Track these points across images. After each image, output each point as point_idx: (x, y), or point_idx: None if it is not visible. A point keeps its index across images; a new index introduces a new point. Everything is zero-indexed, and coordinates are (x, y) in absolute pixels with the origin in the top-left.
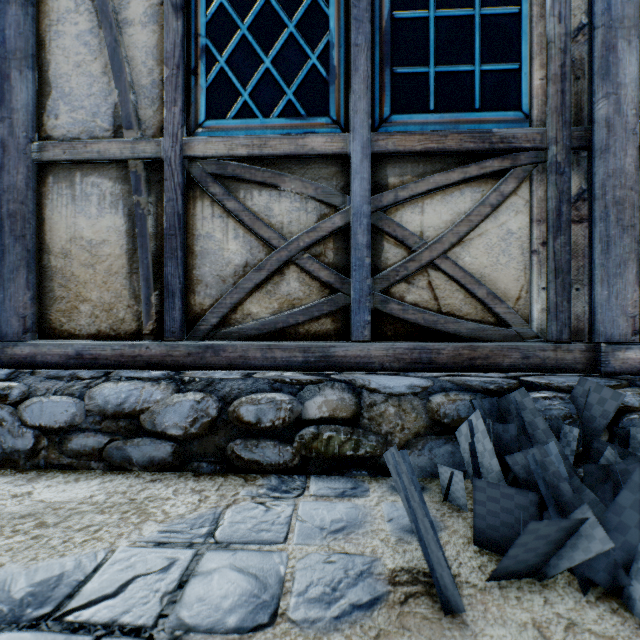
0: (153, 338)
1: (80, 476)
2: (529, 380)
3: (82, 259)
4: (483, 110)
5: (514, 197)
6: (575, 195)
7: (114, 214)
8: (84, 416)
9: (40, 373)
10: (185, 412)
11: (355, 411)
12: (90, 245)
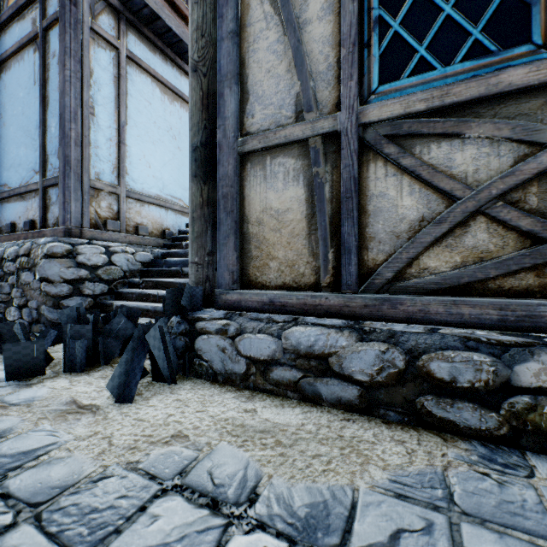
0: (329, 290)
1: (282, 402)
2: None
3: (271, 225)
4: None
5: None
6: None
7: (295, 186)
8: (282, 353)
9: (245, 315)
10: (370, 360)
11: None
12: (277, 213)
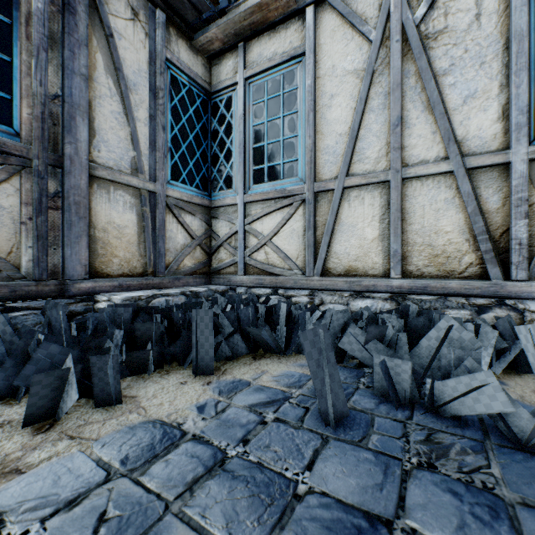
0: None
1: None
2: (14, 305)
3: None
4: None
5: (7, 184)
6: (54, 193)
7: None
8: None
9: None
10: None
11: None
12: None
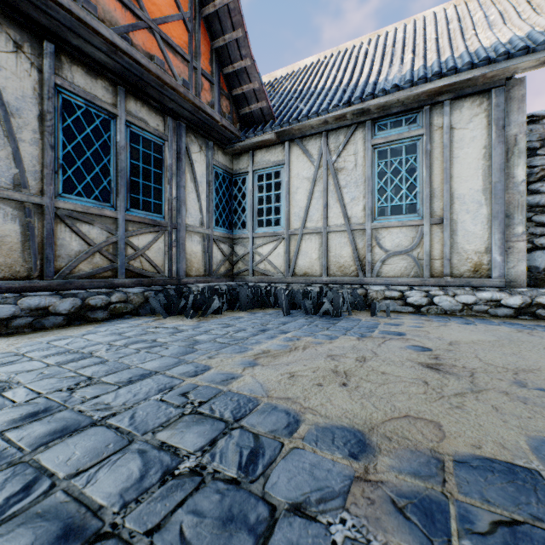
0: (39, 279)
1: (27, 333)
2: (166, 287)
3: None
4: (154, 213)
5: (161, 238)
6: (174, 240)
7: (14, 224)
8: (21, 311)
9: None
10: (68, 305)
11: (126, 298)
12: None
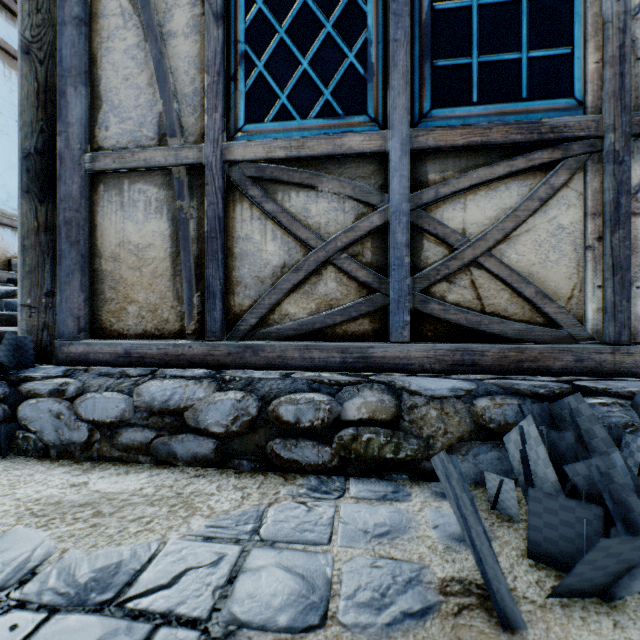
0: (195, 338)
1: (130, 469)
2: (583, 385)
3: (130, 262)
4: (531, 99)
5: (565, 190)
6: (636, 185)
7: (159, 219)
8: (133, 412)
9: (93, 370)
10: (226, 410)
11: (395, 413)
12: (137, 249)
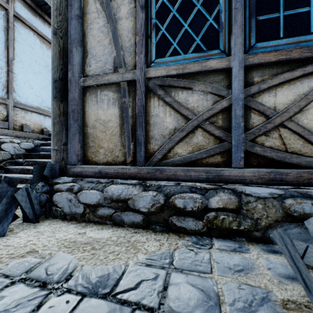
0: (131, 165)
1: (103, 227)
2: None
3: (100, 129)
4: None
5: None
6: None
7: (114, 108)
8: (103, 200)
9: (84, 180)
10: (148, 200)
11: (238, 205)
12: (104, 122)
